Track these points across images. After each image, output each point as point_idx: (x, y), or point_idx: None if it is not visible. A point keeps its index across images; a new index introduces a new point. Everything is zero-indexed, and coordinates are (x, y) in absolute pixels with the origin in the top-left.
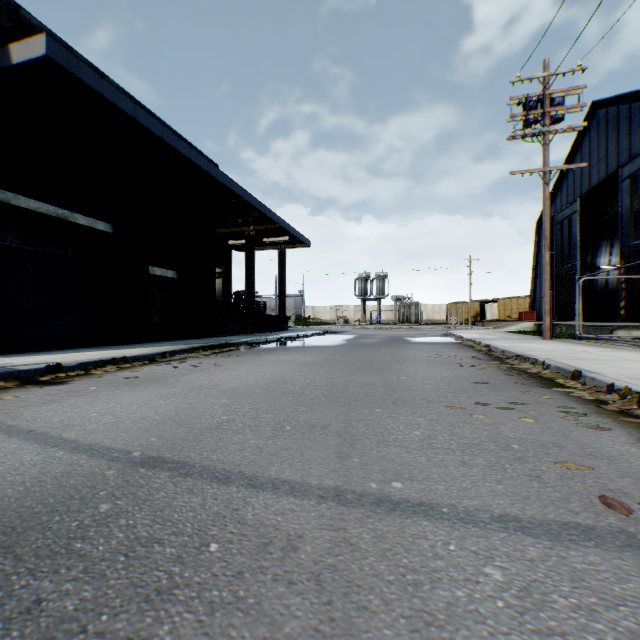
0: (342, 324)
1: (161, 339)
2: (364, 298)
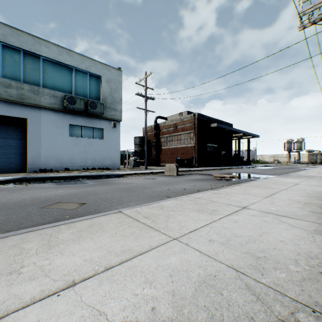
0: (276, 163)
1: (222, 166)
2: (289, 151)
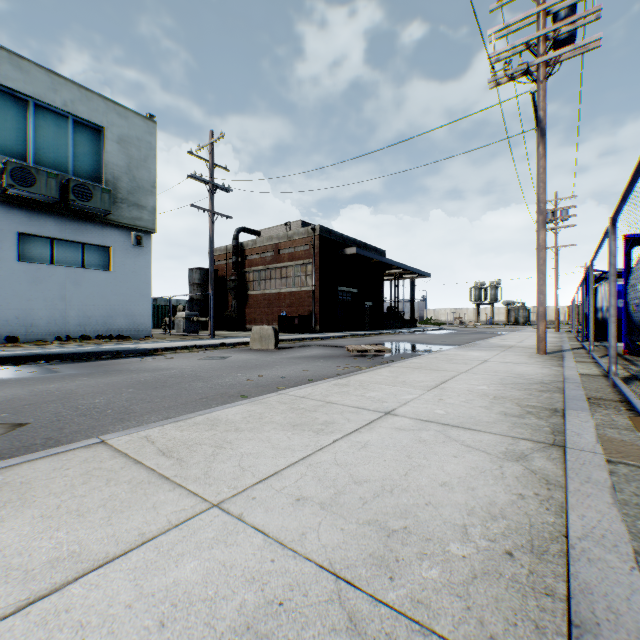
0: (458, 324)
1: (367, 330)
2: (478, 303)
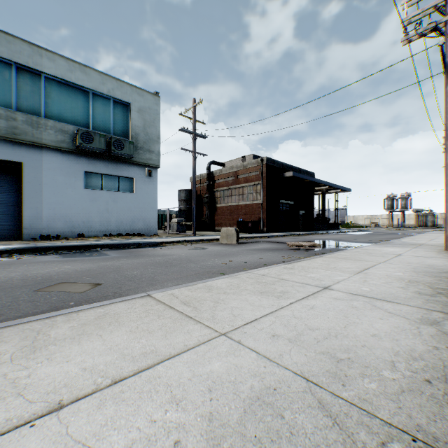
0: (373, 227)
1: (301, 231)
2: (390, 211)
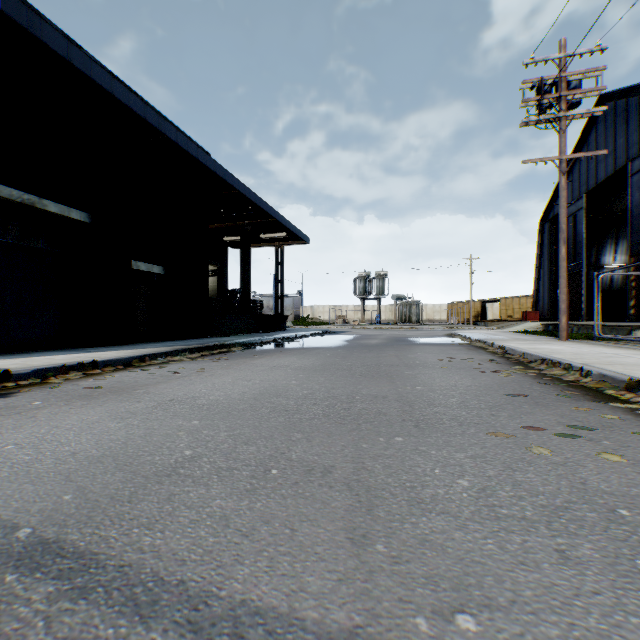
0: (341, 324)
1: (147, 340)
2: (364, 297)
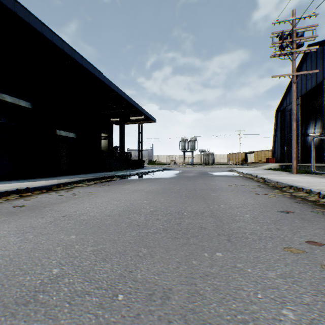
0: (173, 164)
1: (66, 174)
2: (184, 151)
